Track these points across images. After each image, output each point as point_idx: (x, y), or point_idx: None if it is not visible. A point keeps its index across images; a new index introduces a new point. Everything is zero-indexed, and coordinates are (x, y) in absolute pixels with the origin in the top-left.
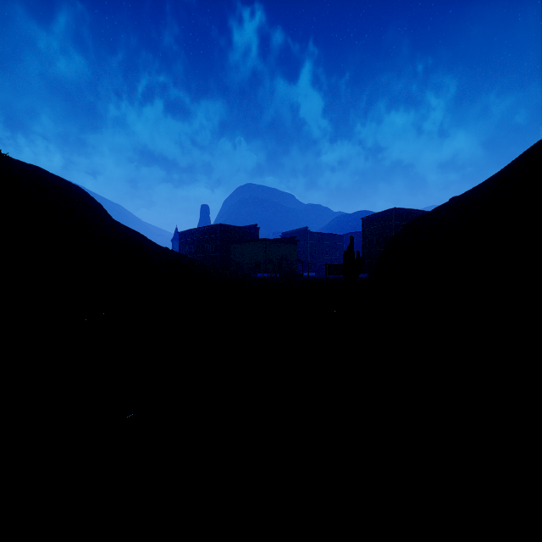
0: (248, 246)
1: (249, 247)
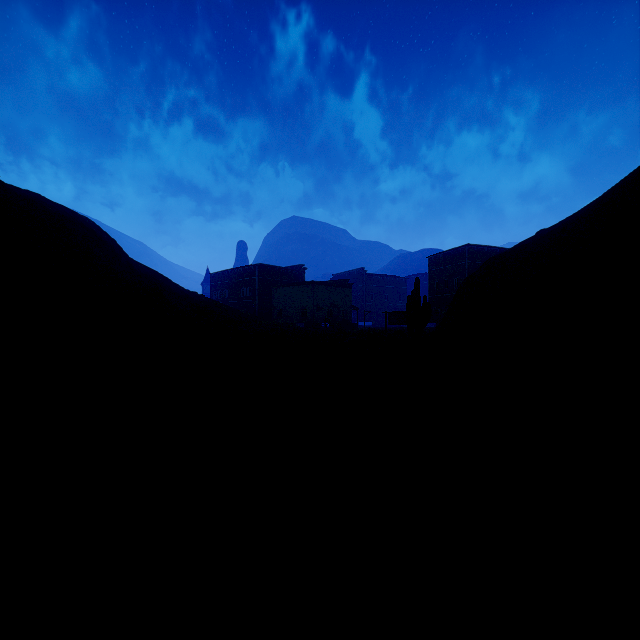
0: (292, 290)
1: (293, 292)
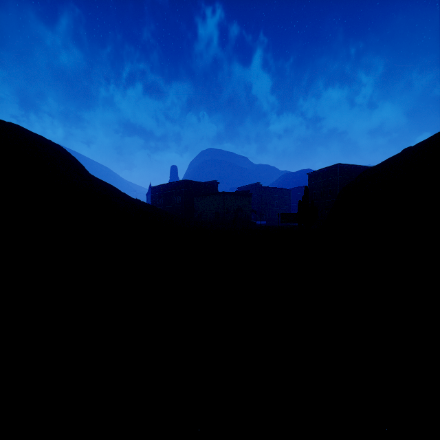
0: (209, 198)
1: (210, 199)
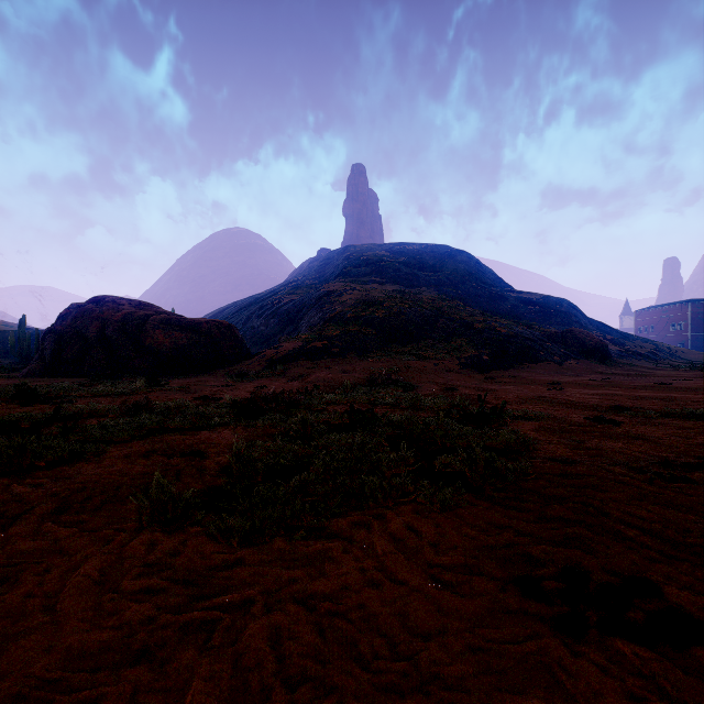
0: None
1: None
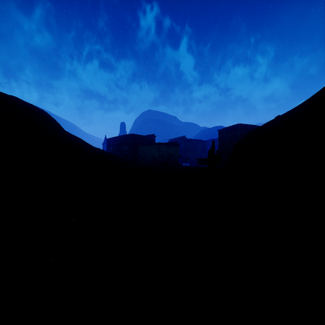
0: (149, 147)
1: (149, 148)
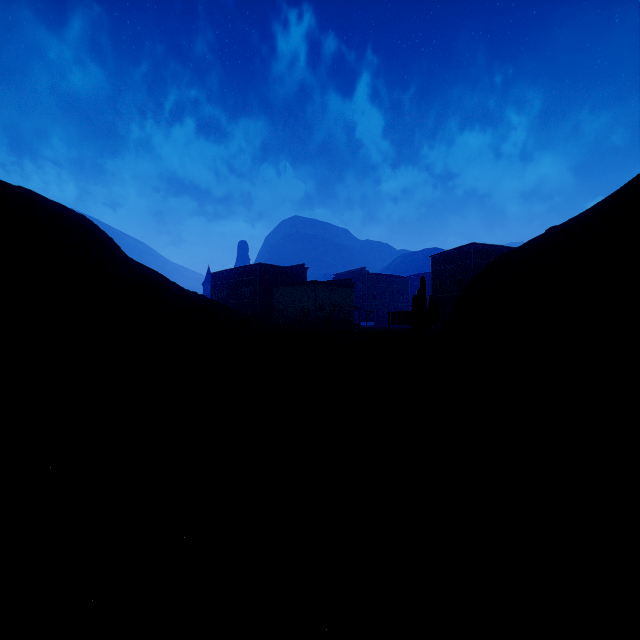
0: (294, 289)
1: (295, 291)
